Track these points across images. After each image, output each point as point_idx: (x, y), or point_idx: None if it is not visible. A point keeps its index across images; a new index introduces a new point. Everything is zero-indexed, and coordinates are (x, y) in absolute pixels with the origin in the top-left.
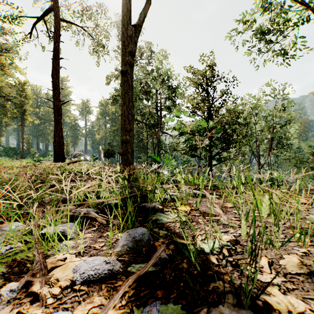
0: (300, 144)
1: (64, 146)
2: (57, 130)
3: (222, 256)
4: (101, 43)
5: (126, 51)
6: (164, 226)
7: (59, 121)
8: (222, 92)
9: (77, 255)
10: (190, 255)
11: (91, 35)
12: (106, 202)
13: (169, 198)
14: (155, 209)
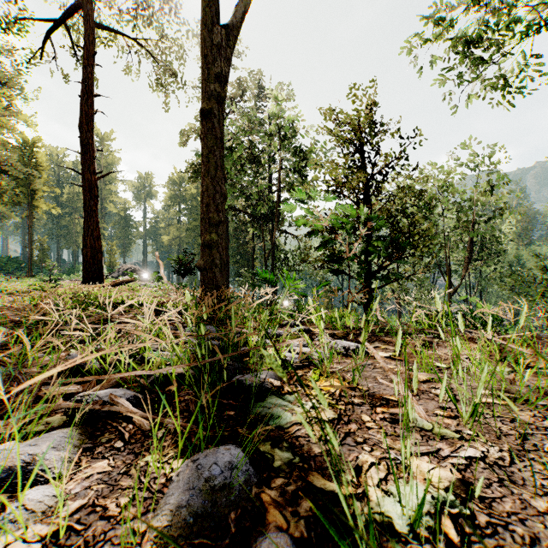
0: (520, 253)
1: (101, 255)
2: (89, 225)
3: (443, 544)
4: (170, 69)
5: (211, 73)
6: (284, 435)
7: (92, 210)
8: (389, 155)
9: (46, 545)
10: (357, 540)
11: (153, 54)
12: (158, 374)
13: (293, 361)
14: (264, 389)
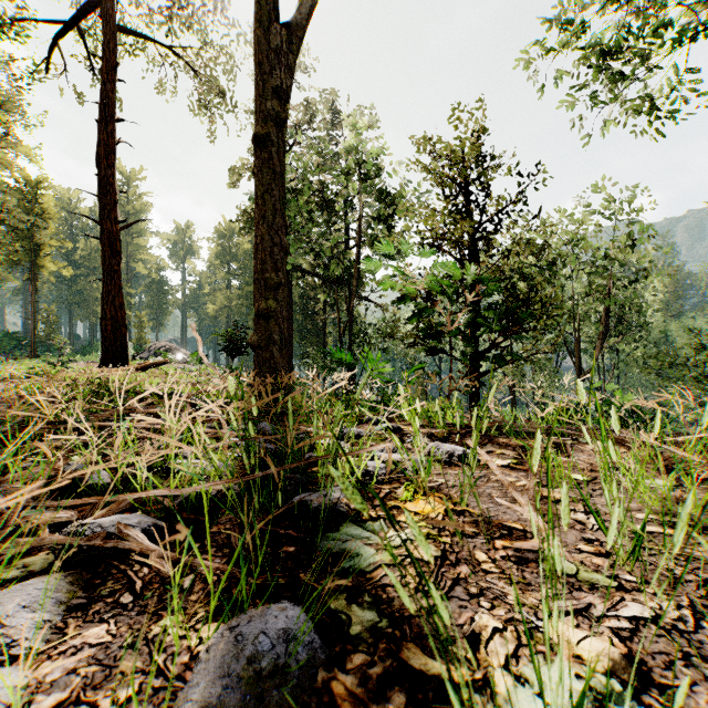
0: (668, 326)
1: (125, 329)
2: (110, 290)
3: None
4: (215, 87)
5: (267, 86)
6: (365, 584)
7: (113, 270)
8: (502, 198)
9: None
10: None
11: (193, 67)
12: (189, 492)
13: (378, 473)
14: (337, 513)
